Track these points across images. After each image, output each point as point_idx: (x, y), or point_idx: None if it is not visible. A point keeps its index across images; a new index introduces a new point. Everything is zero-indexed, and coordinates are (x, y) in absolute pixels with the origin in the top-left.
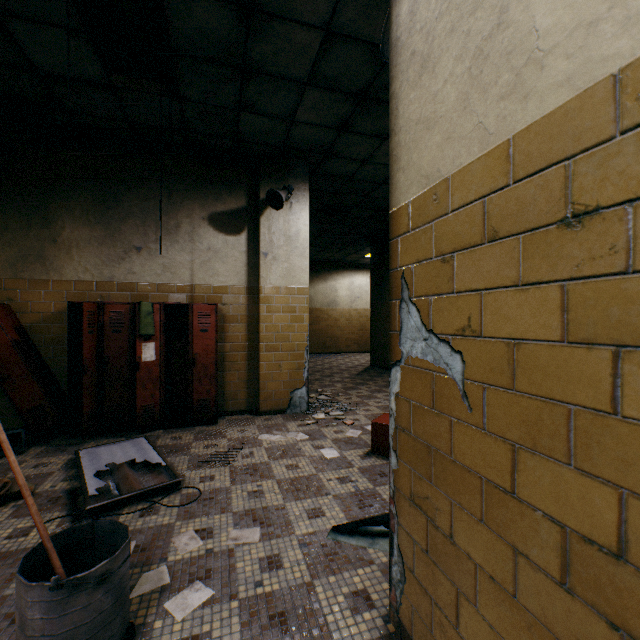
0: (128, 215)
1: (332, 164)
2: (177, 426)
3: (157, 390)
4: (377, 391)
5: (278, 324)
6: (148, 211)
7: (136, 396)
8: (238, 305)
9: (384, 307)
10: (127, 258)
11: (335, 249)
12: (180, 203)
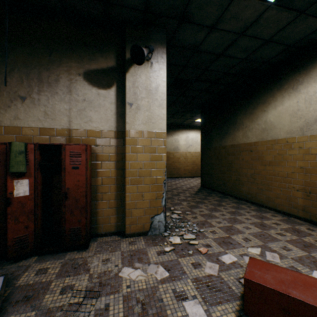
0: (13, 69)
1: (184, 33)
2: (51, 252)
3: (31, 221)
4: (214, 210)
5: (141, 162)
6: (31, 67)
7: (7, 230)
8: (108, 146)
9: (211, 150)
10: (13, 106)
11: (178, 116)
12: (59, 61)
